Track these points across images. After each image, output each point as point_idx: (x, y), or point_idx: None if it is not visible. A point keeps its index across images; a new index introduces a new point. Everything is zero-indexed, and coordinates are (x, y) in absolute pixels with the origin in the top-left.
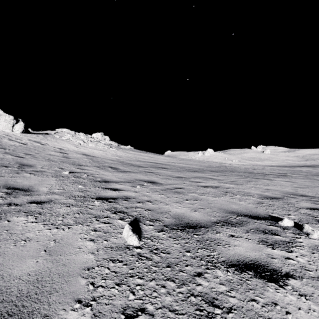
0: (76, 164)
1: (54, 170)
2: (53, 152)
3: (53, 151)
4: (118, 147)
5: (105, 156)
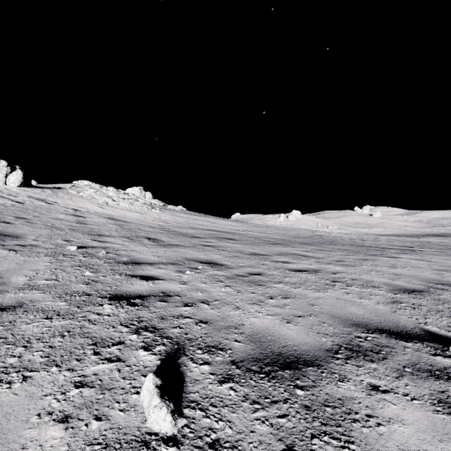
0: (93, 234)
1: (54, 244)
2: (63, 215)
3: (62, 214)
4: (164, 208)
5: (143, 221)
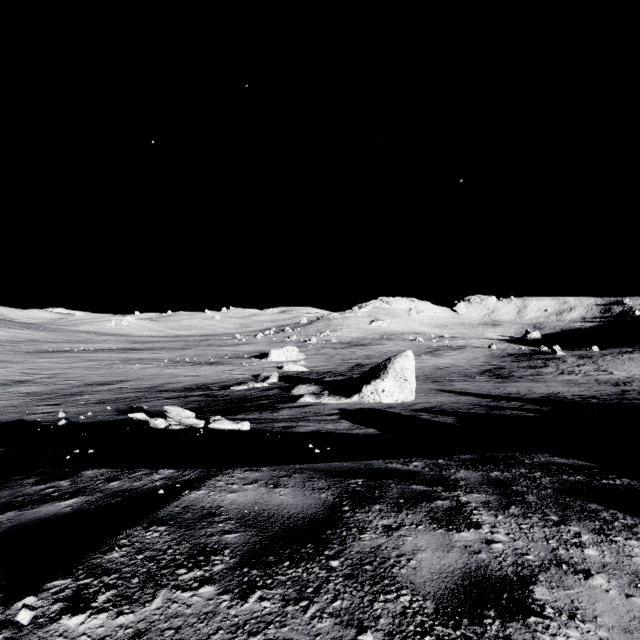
0: None
1: None
2: None
3: None
4: None
5: None
